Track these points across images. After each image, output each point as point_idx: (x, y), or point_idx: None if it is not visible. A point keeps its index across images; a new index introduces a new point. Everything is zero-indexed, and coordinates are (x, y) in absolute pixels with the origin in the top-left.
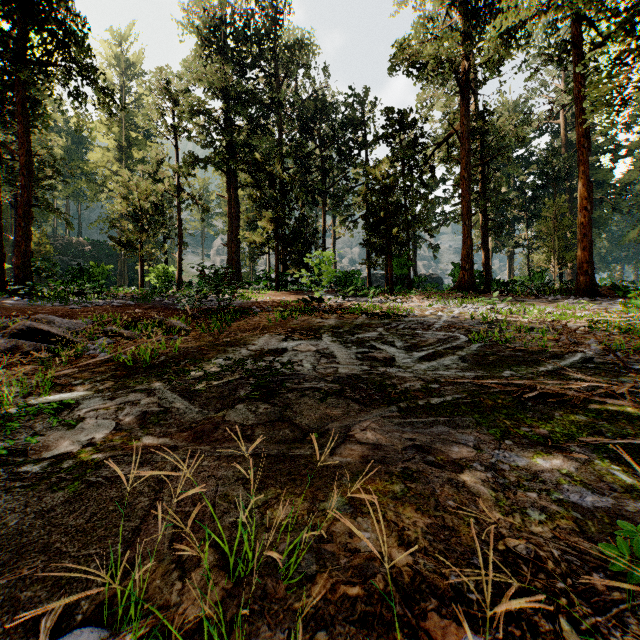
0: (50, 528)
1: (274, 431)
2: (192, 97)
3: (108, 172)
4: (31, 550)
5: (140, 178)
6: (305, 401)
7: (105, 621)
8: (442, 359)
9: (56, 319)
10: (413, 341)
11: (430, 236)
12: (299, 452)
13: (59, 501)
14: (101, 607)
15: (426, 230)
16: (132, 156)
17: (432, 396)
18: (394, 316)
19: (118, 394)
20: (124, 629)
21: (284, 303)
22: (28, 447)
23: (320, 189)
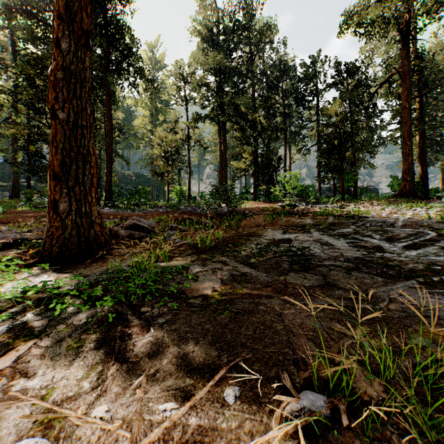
0: (235, 334)
1: (330, 291)
2: (198, 76)
3: (145, 130)
4: (235, 345)
5: (165, 132)
6: (336, 273)
7: (316, 390)
8: (425, 248)
9: (141, 219)
10: (387, 235)
11: (373, 156)
12: (362, 306)
13: (226, 320)
14: (306, 381)
15: (369, 151)
16: (158, 119)
17: (440, 275)
18: (358, 217)
19: (206, 263)
20: (337, 396)
21: (265, 209)
22: (182, 289)
23: (282, 128)
